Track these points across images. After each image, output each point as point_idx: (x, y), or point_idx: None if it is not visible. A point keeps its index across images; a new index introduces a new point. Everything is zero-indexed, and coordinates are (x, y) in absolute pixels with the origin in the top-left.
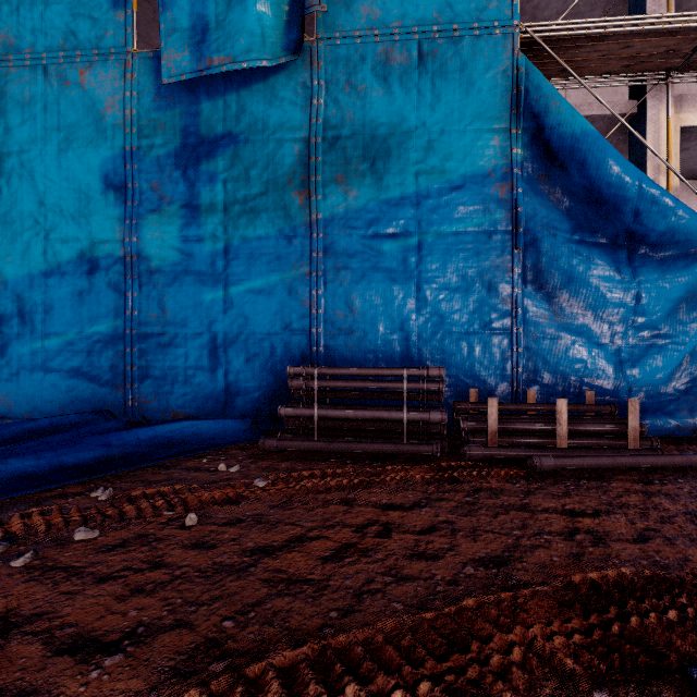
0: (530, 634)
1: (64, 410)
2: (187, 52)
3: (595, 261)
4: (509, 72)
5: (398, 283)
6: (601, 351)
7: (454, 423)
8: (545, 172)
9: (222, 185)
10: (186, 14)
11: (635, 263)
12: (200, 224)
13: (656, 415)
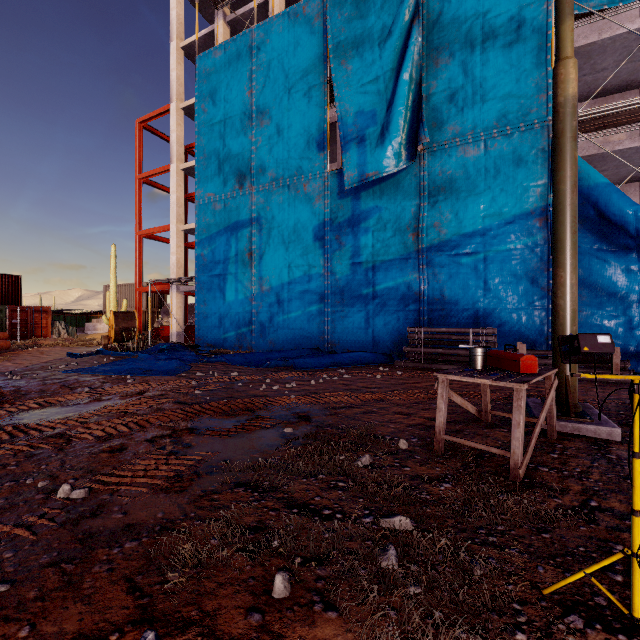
0: None
1: (297, 348)
2: (356, 172)
3: (608, 262)
4: (545, 149)
5: (471, 281)
6: (614, 319)
7: None
8: None
9: (372, 234)
10: (355, 153)
11: None
12: (361, 255)
13: None
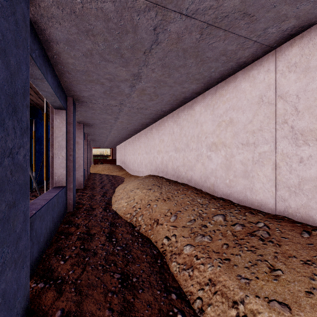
0: None
1: None
2: None
3: None
4: None
5: None
6: None
7: None
8: None
9: None
10: None
11: None
12: None
13: None
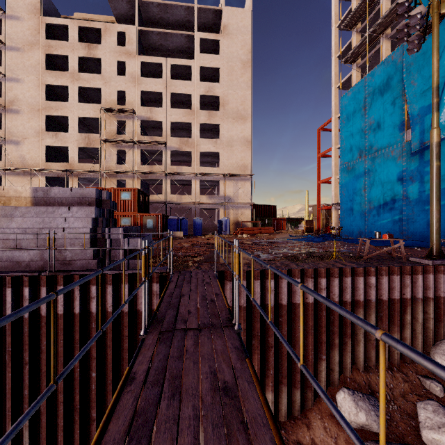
0: None
1: None
2: (418, 142)
3: None
4: None
5: None
6: None
7: None
8: None
9: None
10: (418, 131)
11: None
12: (424, 187)
13: None
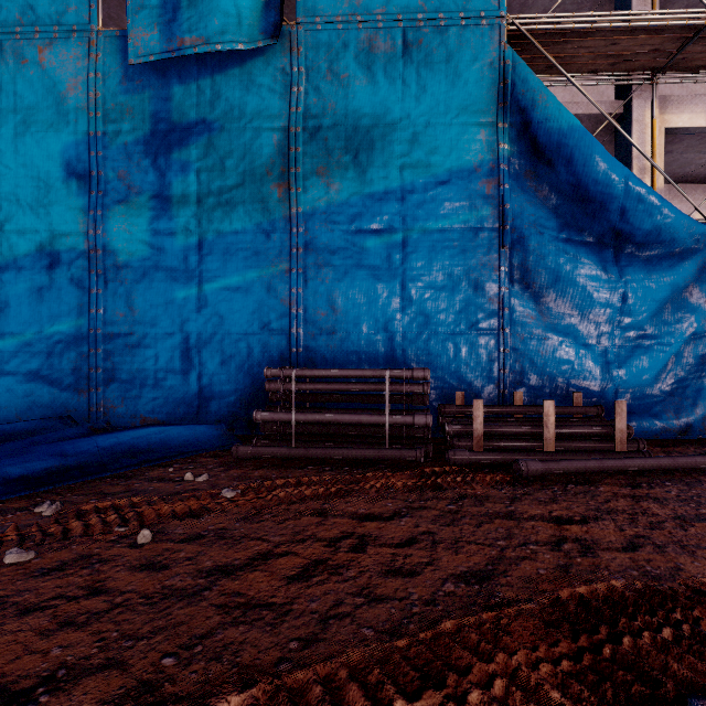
0: (514, 662)
1: (21, 416)
2: (157, 31)
3: (582, 260)
4: (495, 64)
5: (381, 281)
6: (588, 352)
7: (440, 426)
8: (532, 168)
9: (196, 175)
10: None
11: (621, 262)
12: (172, 217)
13: (642, 417)
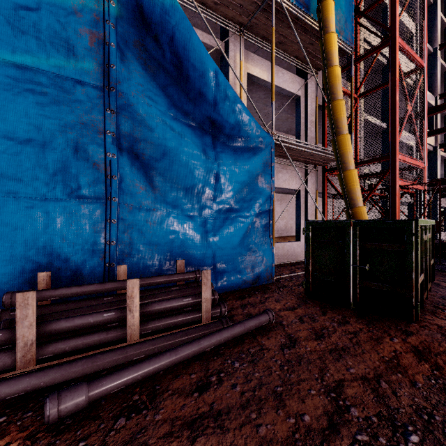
0: None
1: None
2: None
3: (185, 139)
4: None
5: None
6: (191, 222)
7: None
8: (142, 40)
9: None
10: None
11: (216, 148)
12: None
13: (230, 274)
